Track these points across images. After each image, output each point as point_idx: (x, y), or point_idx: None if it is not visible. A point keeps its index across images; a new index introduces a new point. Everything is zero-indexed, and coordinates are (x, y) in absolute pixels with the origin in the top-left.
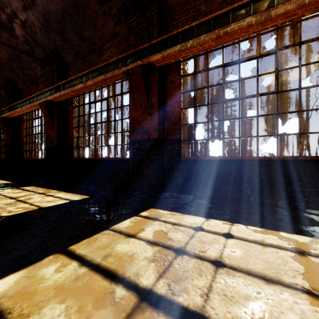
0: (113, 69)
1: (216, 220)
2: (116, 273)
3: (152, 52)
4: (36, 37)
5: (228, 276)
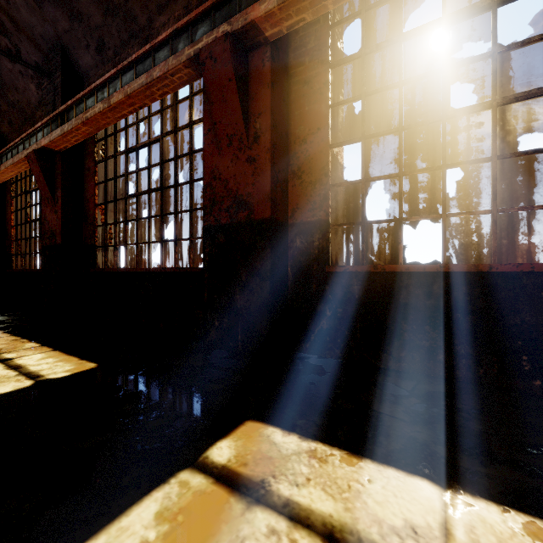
0: (165, 58)
1: (488, 505)
2: None
3: None
4: (18, 17)
5: None
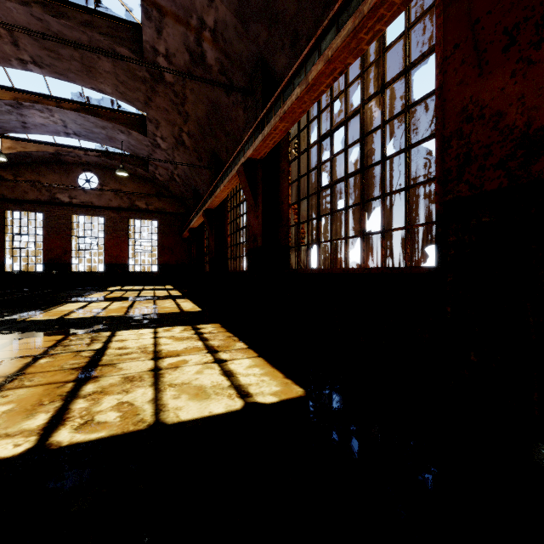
0: None
1: None
2: None
3: None
4: (231, 51)
5: None
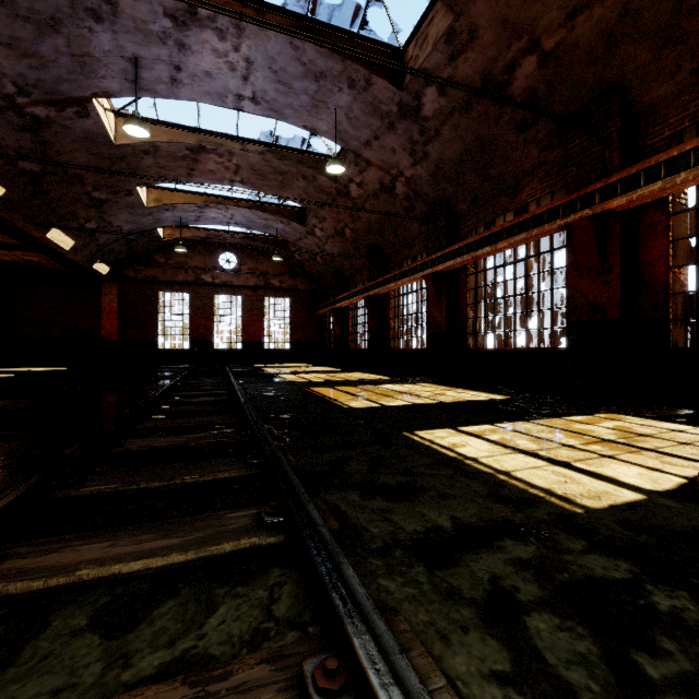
0: (541, 223)
1: None
2: (580, 433)
3: (610, 194)
4: (420, 191)
5: (690, 447)
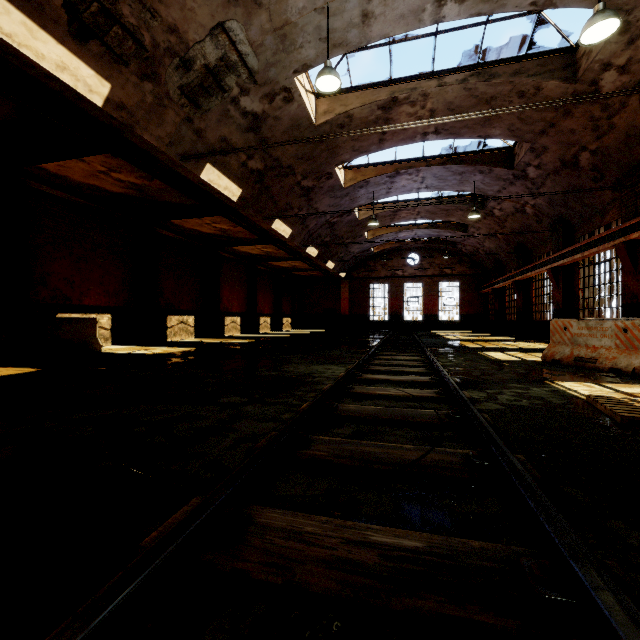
0: (604, 242)
1: None
2: None
3: (633, 230)
4: (543, 211)
5: None
